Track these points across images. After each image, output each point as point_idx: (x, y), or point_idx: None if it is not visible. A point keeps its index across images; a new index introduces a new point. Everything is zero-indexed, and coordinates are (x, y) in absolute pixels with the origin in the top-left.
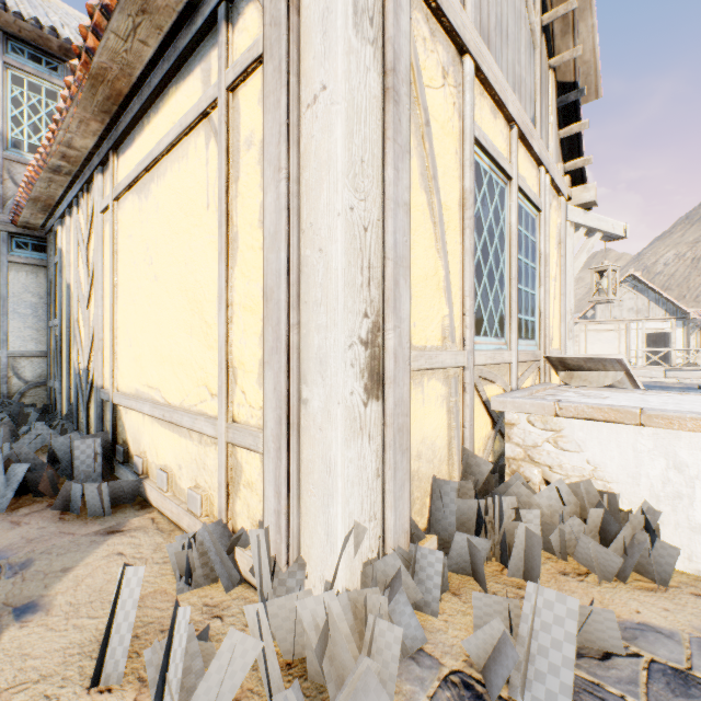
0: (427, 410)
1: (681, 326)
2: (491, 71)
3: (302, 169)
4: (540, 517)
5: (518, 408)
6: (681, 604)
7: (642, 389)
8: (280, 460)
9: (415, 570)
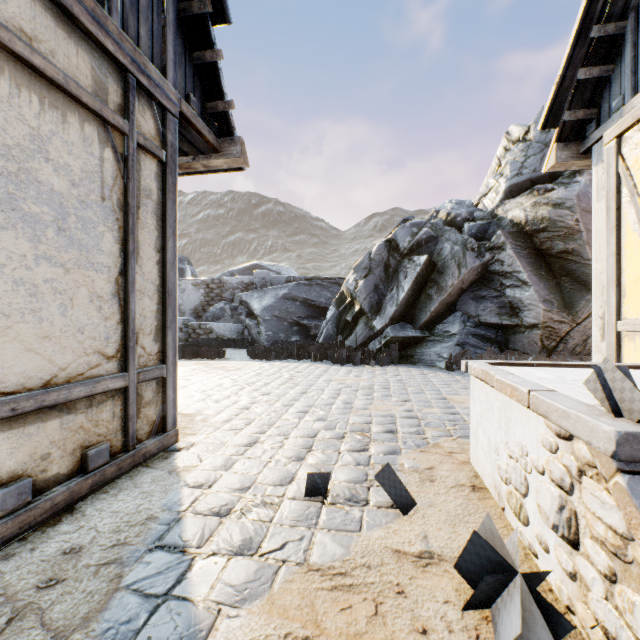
0: (638, 355)
1: None
2: None
3: None
4: None
5: None
6: None
7: None
8: None
9: None
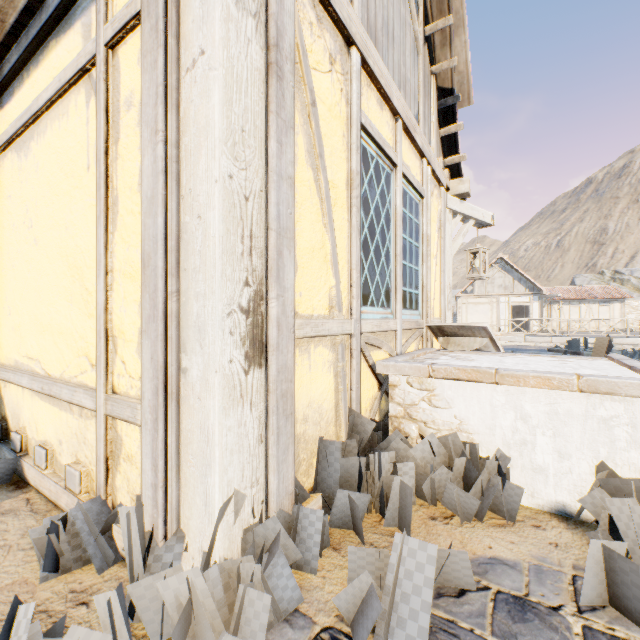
0: (314, 375)
1: (537, 300)
2: (377, 66)
3: (182, 133)
4: (415, 468)
5: (399, 370)
6: (524, 536)
7: (502, 352)
8: (157, 432)
9: (297, 530)
